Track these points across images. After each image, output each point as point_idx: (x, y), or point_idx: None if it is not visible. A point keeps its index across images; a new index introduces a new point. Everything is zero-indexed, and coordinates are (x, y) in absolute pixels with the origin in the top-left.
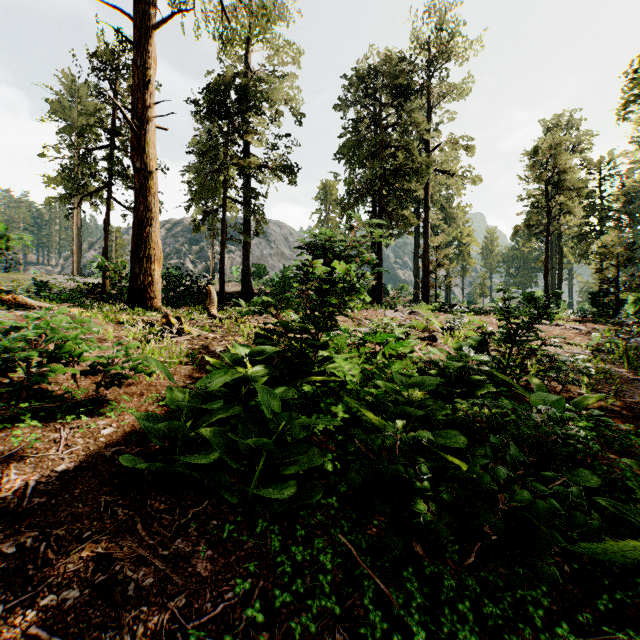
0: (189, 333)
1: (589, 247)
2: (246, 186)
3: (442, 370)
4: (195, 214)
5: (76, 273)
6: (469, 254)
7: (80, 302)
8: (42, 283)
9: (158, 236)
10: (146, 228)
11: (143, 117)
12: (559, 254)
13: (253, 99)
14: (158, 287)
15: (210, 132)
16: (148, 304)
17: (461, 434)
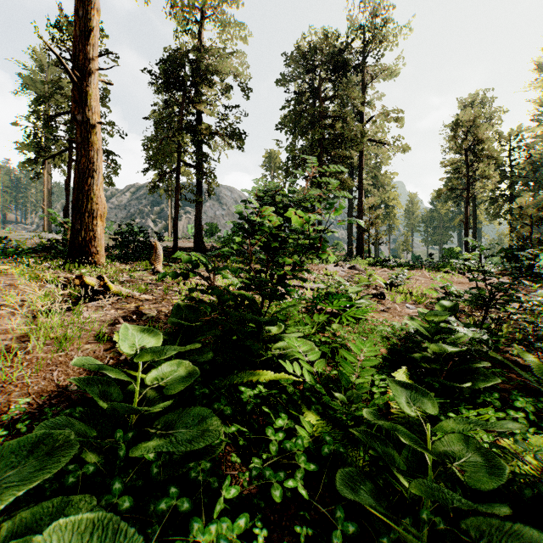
0: (117, 294)
1: (501, 209)
2: (198, 150)
3: (424, 349)
4: (155, 178)
5: (47, 230)
6: (394, 215)
7: (28, 257)
8: (1, 239)
9: (101, 191)
10: (88, 182)
11: (85, 69)
12: (473, 215)
13: (204, 72)
14: (101, 242)
15: (165, 101)
16: (89, 260)
17: None
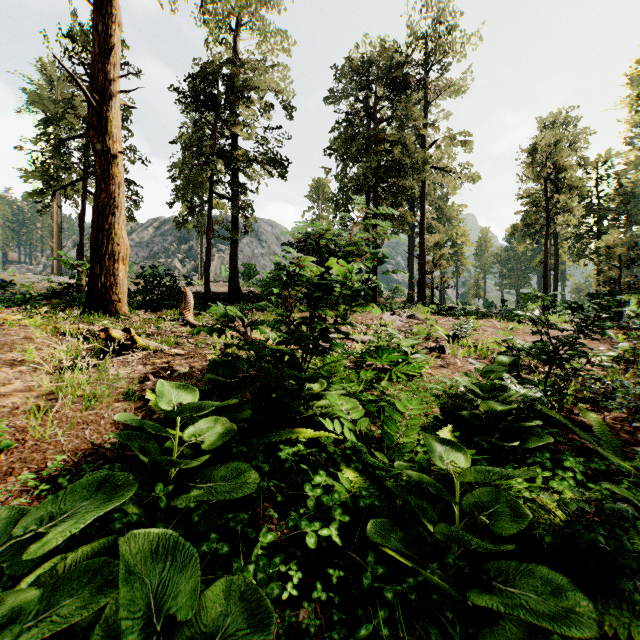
0: (144, 348)
1: (586, 247)
2: (233, 180)
3: (475, 408)
4: (183, 211)
5: (56, 272)
6: (463, 254)
7: (39, 305)
8: (5, 283)
9: (124, 230)
10: (109, 220)
11: (105, 92)
12: (555, 255)
13: (241, 88)
14: (123, 289)
15: (194, 122)
16: (110, 309)
17: (574, 591)
